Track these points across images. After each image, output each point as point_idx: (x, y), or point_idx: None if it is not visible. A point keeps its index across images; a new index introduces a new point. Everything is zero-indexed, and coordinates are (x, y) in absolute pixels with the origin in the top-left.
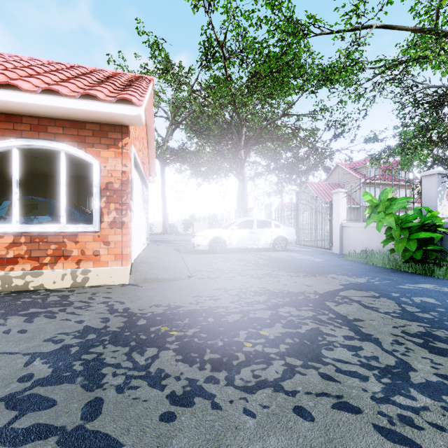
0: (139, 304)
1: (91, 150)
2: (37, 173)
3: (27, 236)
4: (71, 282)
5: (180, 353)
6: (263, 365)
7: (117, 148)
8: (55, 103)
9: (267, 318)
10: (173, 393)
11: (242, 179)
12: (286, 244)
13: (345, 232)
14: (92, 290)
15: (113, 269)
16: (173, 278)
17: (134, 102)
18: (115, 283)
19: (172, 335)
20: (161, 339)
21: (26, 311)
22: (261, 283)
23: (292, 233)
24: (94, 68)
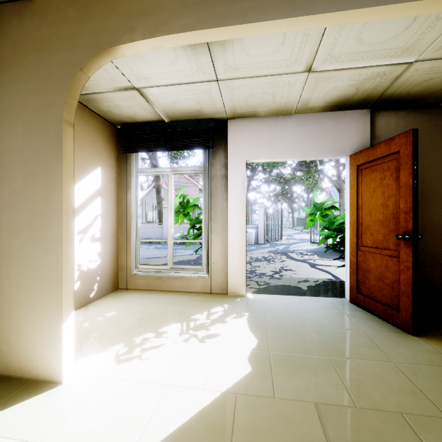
0: None
1: None
2: None
3: None
4: None
5: None
6: None
7: None
8: None
9: None
10: None
11: (156, 165)
12: None
13: None
14: None
15: None
16: None
17: None
18: None
19: None
20: None
21: None
22: None
23: None
24: None
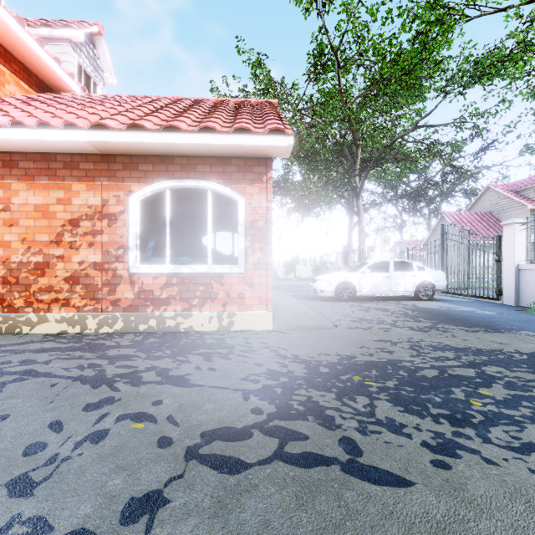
0: (304, 351)
1: (236, 186)
2: (153, 214)
3: (178, 277)
4: (217, 325)
5: (398, 405)
6: (514, 427)
7: (262, 182)
8: (210, 140)
9: (474, 377)
10: (425, 442)
11: (357, 212)
12: (433, 292)
13: (524, 276)
14: (241, 334)
15: (258, 314)
16: (319, 326)
17: (286, 131)
18: (259, 329)
19: (371, 386)
20: (362, 388)
21: (197, 351)
22: (432, 337)
23: (441, 278)
24: (217, 99)
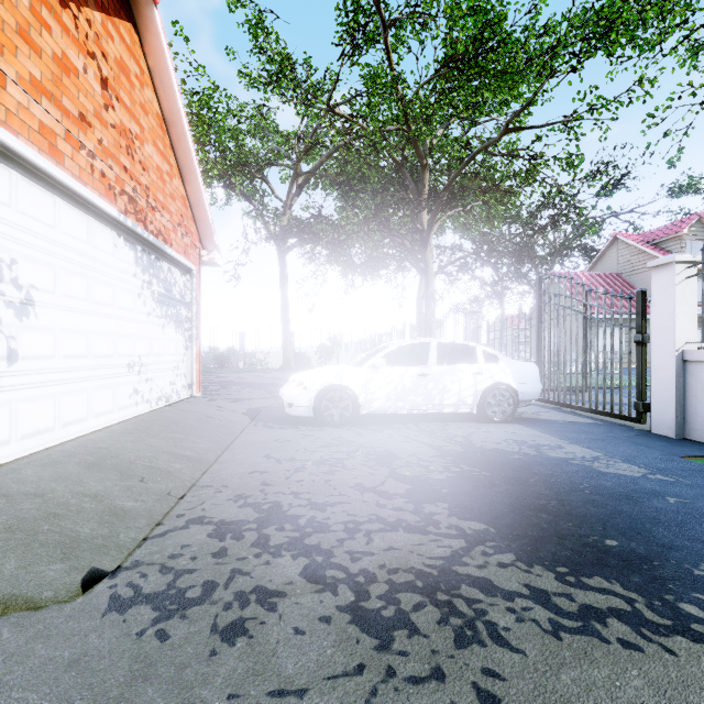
0: None
1: None
2: None
3: None
4: None
5: None
6: None
7: None
8: None
9: None
10: None
11: (424, 268)
12: (515, 405)
13: (696, 376)
14: None
15: None
16: None
17: None
18: None
19: None
20: None
21: None
22: None
23: (530, 376)
24: None
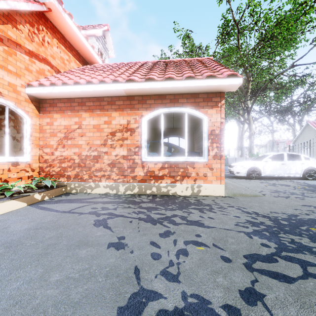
0: (258, 210)
1: (202, 110)
2: None
3: (168, 164)
4: (190, 192)
5: None
6: None
7: (218, 107)
8: (191, 84)
9: None
10: None
11: (248, 123)
12: None
13: None
14: (207, 198)
15: (215, 186)
16: (253, 194)
17: (238, 75)
18: (216, 195)
19: None
20: None
21: (191, 207)
22: None
23: None
24: (176, 60)
